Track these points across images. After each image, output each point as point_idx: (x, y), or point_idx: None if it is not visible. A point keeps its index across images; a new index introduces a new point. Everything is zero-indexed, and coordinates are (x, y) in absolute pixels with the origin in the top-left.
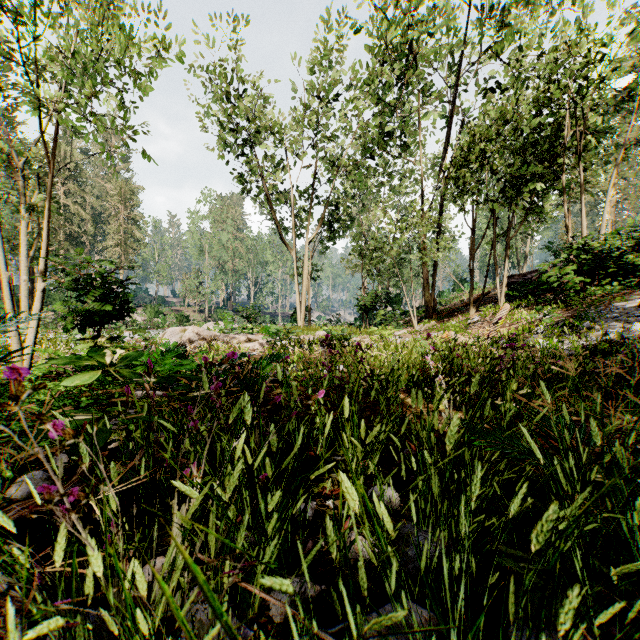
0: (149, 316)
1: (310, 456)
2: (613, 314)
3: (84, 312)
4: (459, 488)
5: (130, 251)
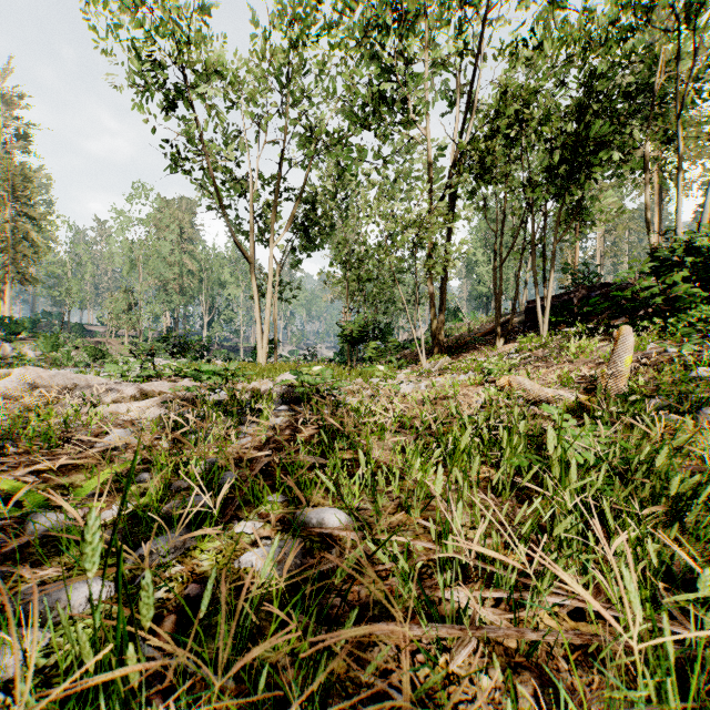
0: (43, 349)
1: None
2: None
3: None
4: None
5: (23, 259)
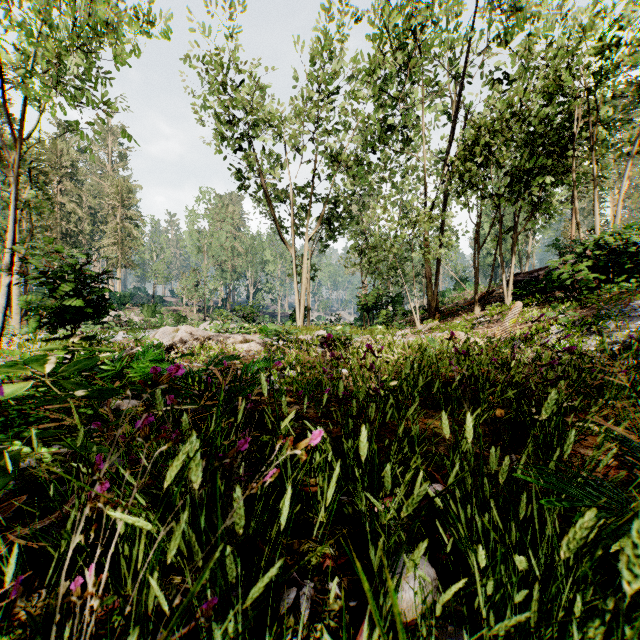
0: (146, 316)
1: (306, 494)
2: (637, 312)
3: (54, 309)
4: None
5: (127, 250)
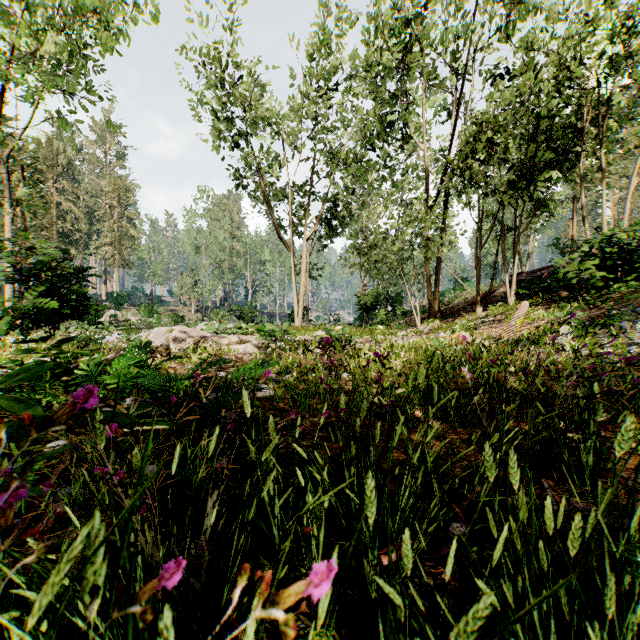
0: (143, 316)
1: (299, 536)
2: None
3: (29, 309)
4: None
5: (124, 249)
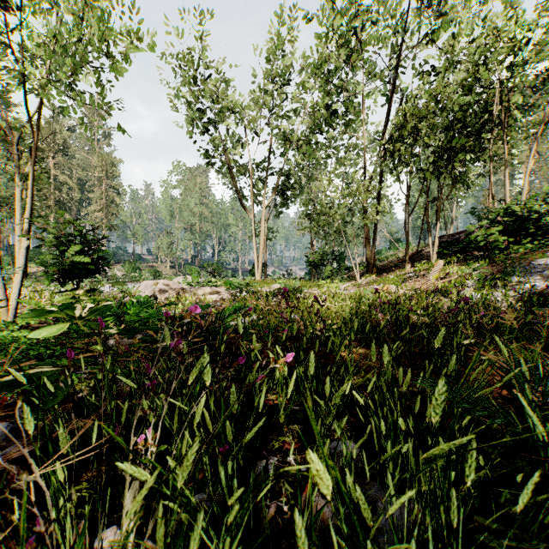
0: (127, 271)
1: (269, 405)
2: (536, 269)
3: (63, 267)
4: (446, 467)
5: (111, 215)
